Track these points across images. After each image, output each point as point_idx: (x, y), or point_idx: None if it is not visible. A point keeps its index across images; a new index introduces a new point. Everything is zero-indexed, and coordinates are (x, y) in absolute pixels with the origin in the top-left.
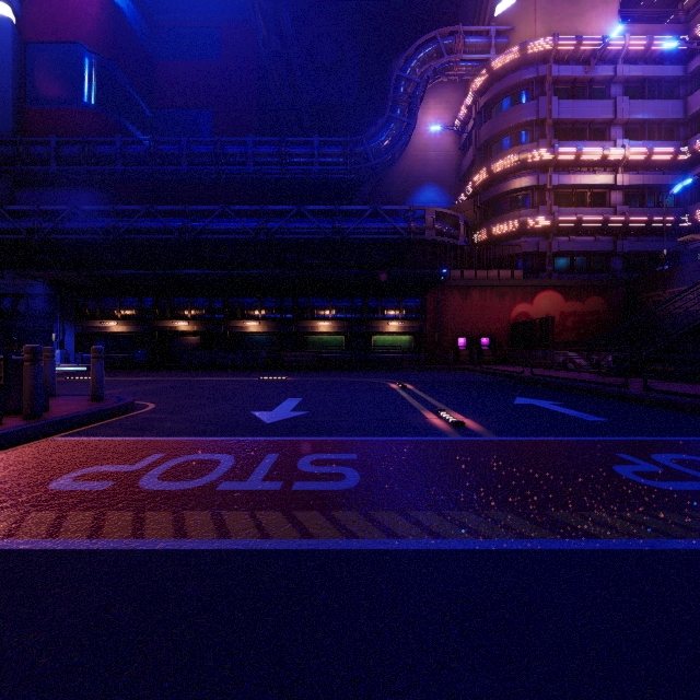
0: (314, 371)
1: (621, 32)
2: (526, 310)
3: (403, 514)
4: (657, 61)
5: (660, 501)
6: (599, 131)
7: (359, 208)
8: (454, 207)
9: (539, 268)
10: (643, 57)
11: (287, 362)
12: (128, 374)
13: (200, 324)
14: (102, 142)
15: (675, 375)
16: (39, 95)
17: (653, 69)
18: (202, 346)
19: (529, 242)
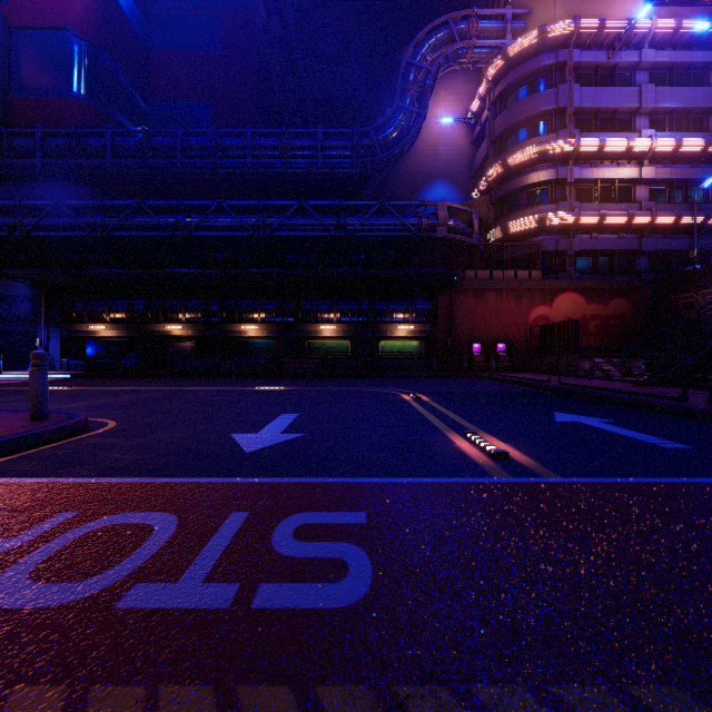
0: (317, 379)
1: (647, 15)
2: (545, 313)
3: (465, 699)
4: (686, 46)
5: None
6: (623, 122)
7: (365, 203)
8: (467, 203)
9: (559, 268)
10: (671, 41)
11: (287, 369)
12: (111, 383)
13: (195, 328)
14: (92, 135)
15: None
16: (25, 85)
17: (681, 54)
18: (196, 351)
19: (549, 240)
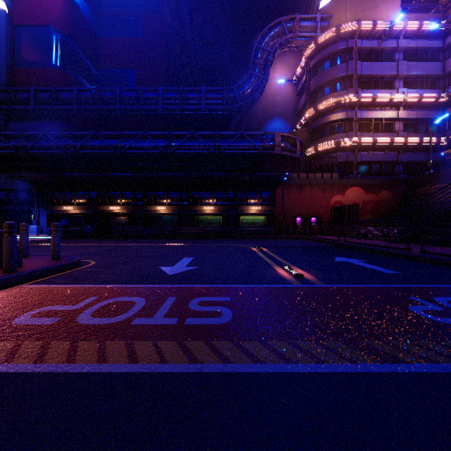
0: (202, 239)
1: (402, 18)
2: (340, 199)
3: (263, 343)
4: (425, 37)
5: (446, 333)
6: (388, 83)
7: (231, 133)
8: (293, 132)
9: (349, 172)
10: (416, 34)
11: (184, 233)
12: (80, 241)
13: (128, 208)
14: (64, 90)
15: (439, 242)
16: (23, 60)
17: (423, 42)
18: (129, 222)
19: (342, 155)
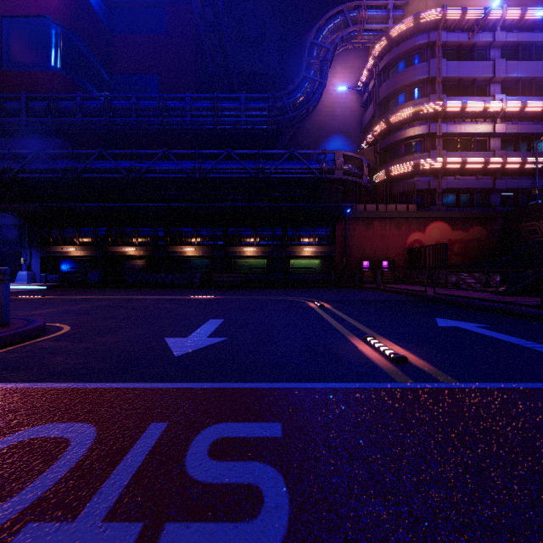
0: (240, 289)
1: (499, 5)
2: (419, 237)
3: None
4: (529, 29)
5: None
6: (480, 88)
7: (279, 151)
8: (358, 152)
9: (430, 203)
10: (517, 25)
11: (217, 282)
12: (78, 292)
13: (146, 249)
14: (66, 99)
15: None
16: (14, 60)
17: (526, 35)
18: (146, 268)
19: (422, 181)
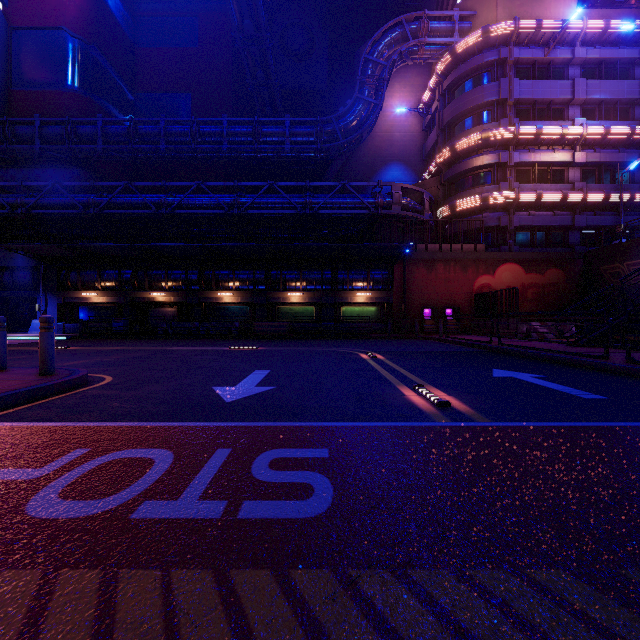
0: (285, 340)
1: (579, 16)
2: (488, 281)
3: (402, 578)
4: (613, 44)
5: None
6: (558, 111)
7: (328, 184)
8: (419, 184)
9: (501, 242)
10: (600, 40)
11: (259, 332)
12: (103, 343)
13: (177, 295)
14: (84, 123)
15: None
16: (25, 78)
17: (609, 51)
18: (178, 316)
19: (491, 217)
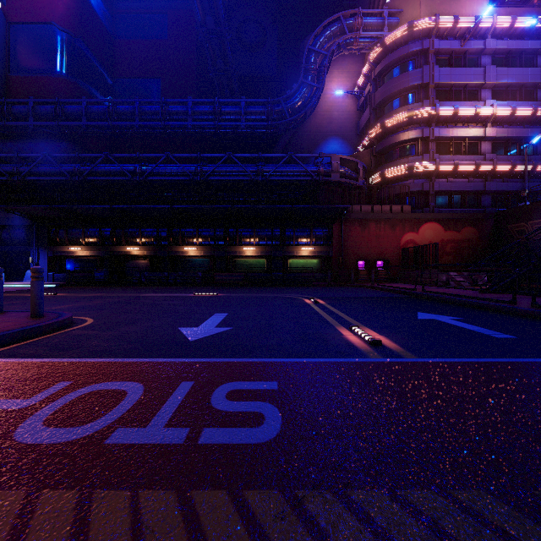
0: (241, 287)
1: (490, 13)
2: (413, 238)
3: (342, 498)
4: (519, 37)
5: None
6: (472, 94)
7: (277, 155)
8: (354, 155)
9: (423, 204)
10: (508, 33)
11: (219, 280)
12: (87, 290)
13: (149, 249)
14: (71, 103)
15: None
16: (21, 66)
17: (516, 43)
18: (150, 267)
19: (416, 183)
